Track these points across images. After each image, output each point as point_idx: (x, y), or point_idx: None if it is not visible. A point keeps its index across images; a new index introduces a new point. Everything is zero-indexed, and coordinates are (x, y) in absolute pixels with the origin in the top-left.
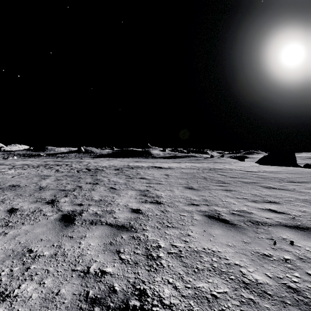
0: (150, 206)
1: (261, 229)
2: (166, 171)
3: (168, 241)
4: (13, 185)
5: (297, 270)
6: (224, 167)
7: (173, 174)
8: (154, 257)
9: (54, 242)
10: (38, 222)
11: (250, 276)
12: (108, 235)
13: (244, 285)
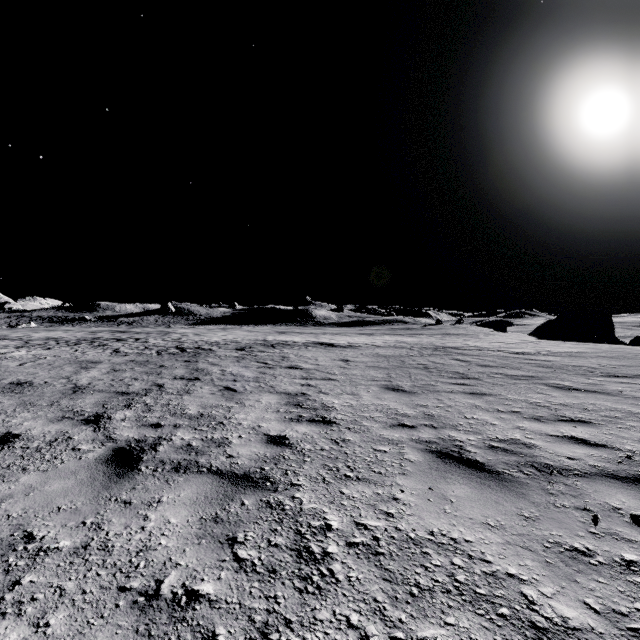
0: (308, 430)
1: (559, 485)
2: (343, 352)
3: (349, 513)
4: (19, 383)
5: None
6: (465, 344)
7: (359, 358)
8: (316, 555)
9: (87, 516)
10: (59, 467)
11: (546, 608)
12: (211, 499)
13: (535, 635)
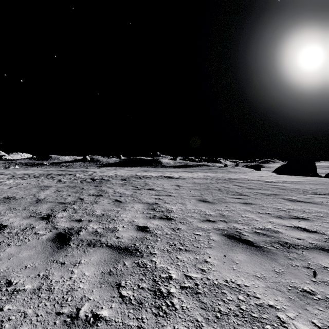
0: (159, 223)
1: (293, 254)
2: (177, 181)
3: (181, 270)
4: (8, 197)
5: None
6: (240, 177)
7: (185, 184)
8: (164, 293)
9: (41, 271)
10: (27, 243)
11: (291, 325)
12: (107, 262)
13: None
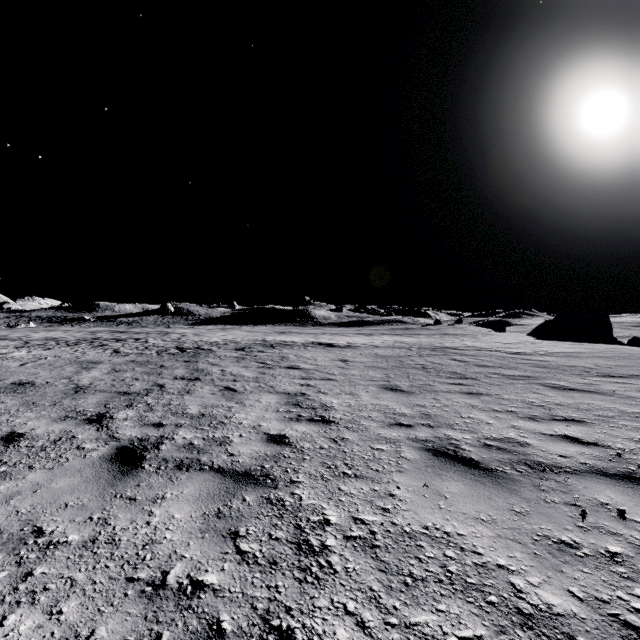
0: (307, 429)
1: (550, 482)
2: (342, 352)
3: (347, 509)
4: (21, 383)
5: (639, 582)
6: (464, 344)
7: (358, 358)
8: (315, 547)
9: (94, 512)
10: (64, 465)
11: (533, 595)
12: (213, 496)
13: (521, 620)
